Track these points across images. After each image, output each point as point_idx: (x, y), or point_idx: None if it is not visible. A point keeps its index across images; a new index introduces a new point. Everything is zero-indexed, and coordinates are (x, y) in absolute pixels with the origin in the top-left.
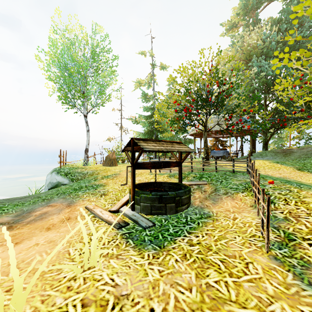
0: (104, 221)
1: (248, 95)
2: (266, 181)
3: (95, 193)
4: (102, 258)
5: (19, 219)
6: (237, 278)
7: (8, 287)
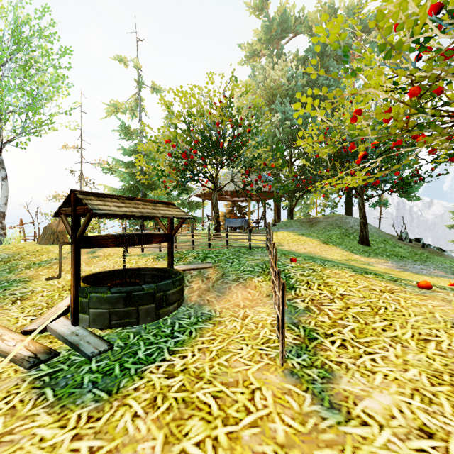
0: (2, 355)
1: (272, 147)
2: (288, 259)
3: (1, 298)
4: None
5: None
6: (235, 424)
7: None
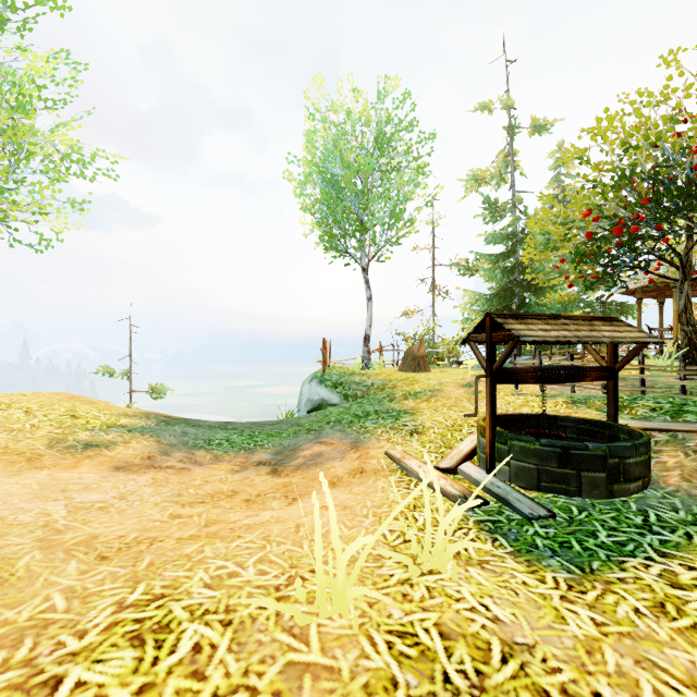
0: (431, 486)
1: None
2: None
3: (397, 428)
4: (450, 560)
5: (282, 459)
6: None
7: (310, 565)
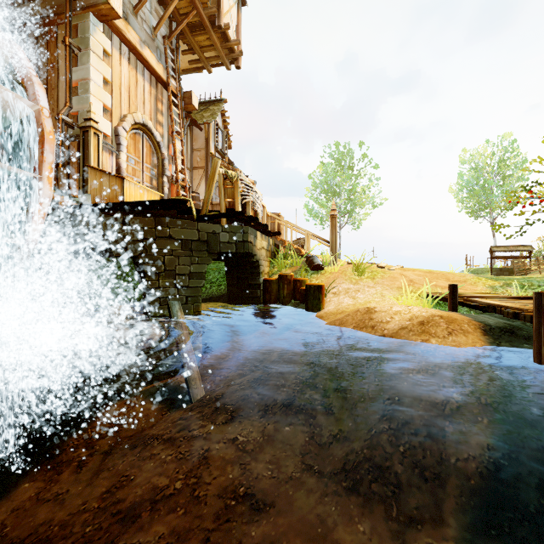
0: None
1: None
2: None
3: None
4: None
5: None
6: None
7: None
